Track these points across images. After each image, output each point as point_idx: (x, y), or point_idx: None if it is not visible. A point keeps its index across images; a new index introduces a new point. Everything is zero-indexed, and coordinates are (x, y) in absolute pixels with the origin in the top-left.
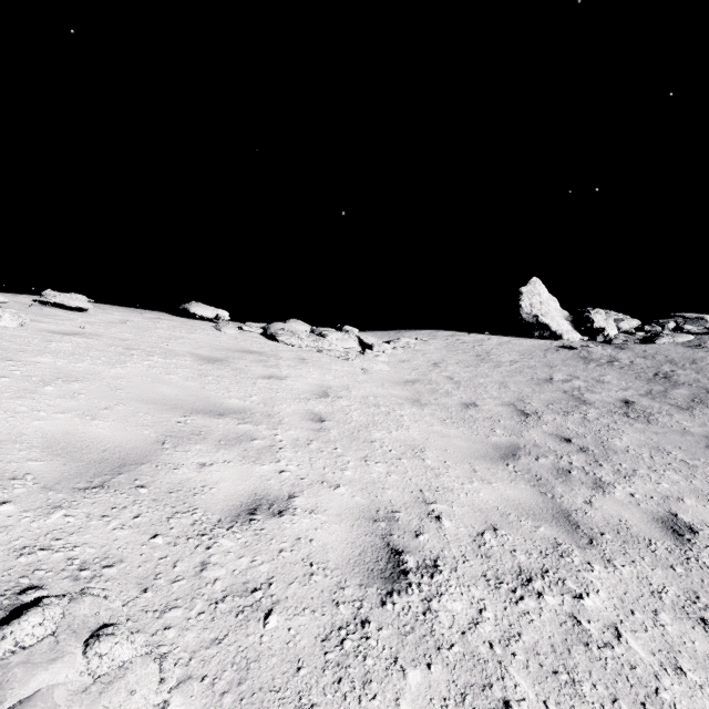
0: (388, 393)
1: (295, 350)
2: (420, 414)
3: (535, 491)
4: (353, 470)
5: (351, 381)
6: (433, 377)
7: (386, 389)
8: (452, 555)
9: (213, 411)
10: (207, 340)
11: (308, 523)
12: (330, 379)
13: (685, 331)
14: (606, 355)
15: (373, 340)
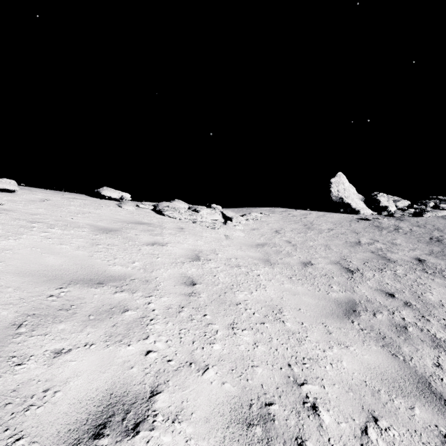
0: (245, 255)
1: (176, 222)
2: (272, 273)
3: (387, 353)
4: (222, 342)
5: (217, 245)
6: (276, 241)
7: (243, 251)
8: None
9: (93, 280)
10: (109, 214)
11: (169, 444)
12: (201, 244)
13: (441, 208)
14: (392, 224)
15: (232, 214)
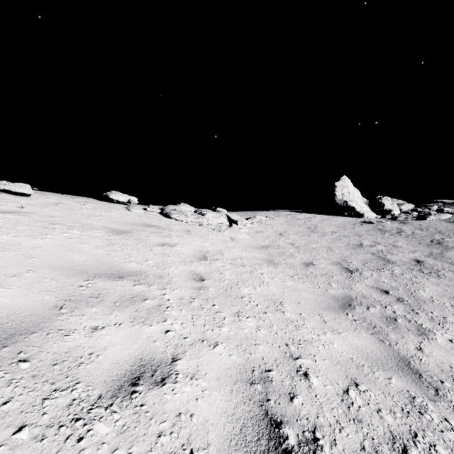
0: (250, 256)
1: (183, 224)
2: (275, 272)
3: (375, 339)
4: (229, 326)
5: (223, 247)
6: (280, 243)
7: (248, 252)
8: (327, 422)
9: (113, 274)
10: (119, 217)
11: (189, 392)
12: (208, 245)
13: (444, 212)
14: (395, 227)
15: (237, 217)
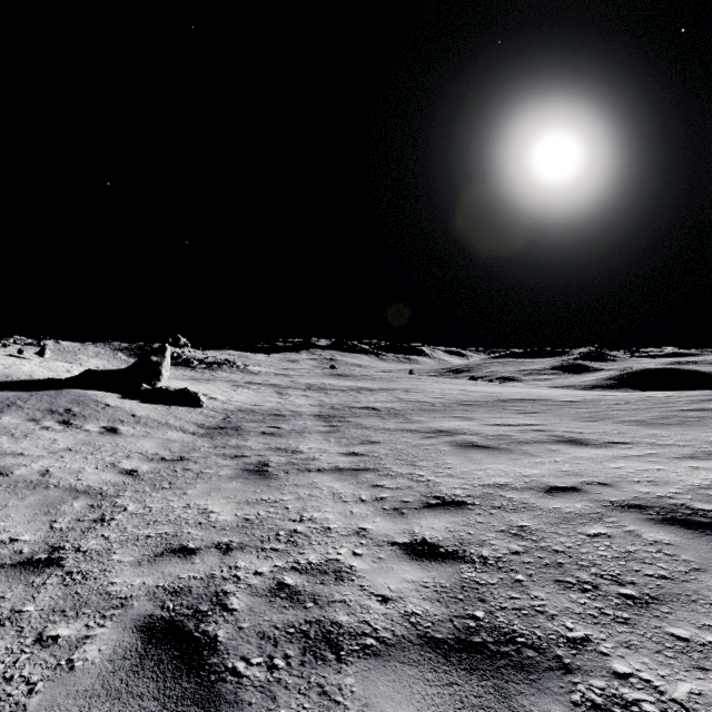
0: None
1: None
2: None
3: None
4: None
5: None
6: None
7: None
8: None
9: None
10: None
11: None
12: None
13: (18, 344)
14: None
15: None
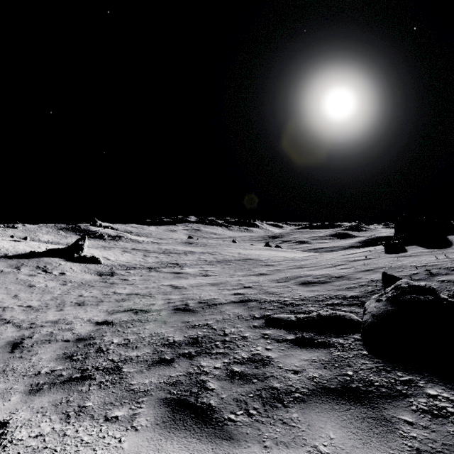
0: None
1: None
2: None
3: None
4: None
5: None
6: None
7: None
8: None
9: None
10: None
11: None
12: None
13: (1, 227)
14: None
15: None
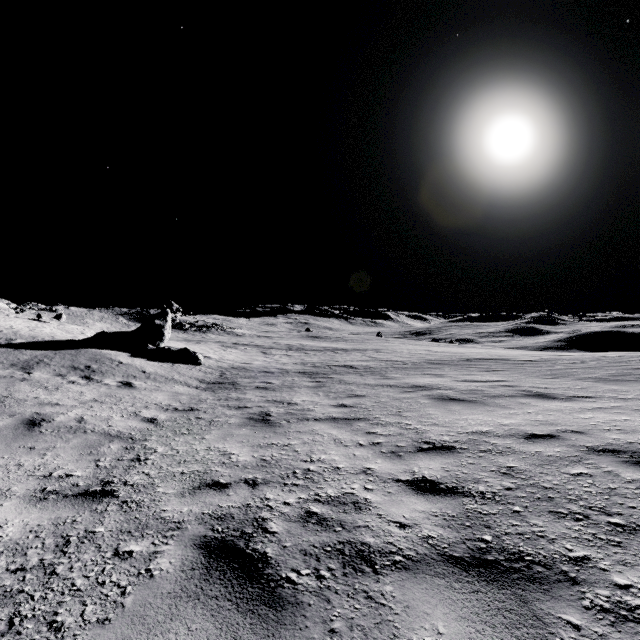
0: None
1: None
2: None
3: None
4: None
5: None
6: None
7: None
8: None
9: None
10: None
11: None
12: None
13: (34, 309)
14: None
15: None
